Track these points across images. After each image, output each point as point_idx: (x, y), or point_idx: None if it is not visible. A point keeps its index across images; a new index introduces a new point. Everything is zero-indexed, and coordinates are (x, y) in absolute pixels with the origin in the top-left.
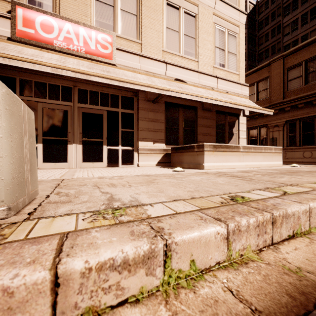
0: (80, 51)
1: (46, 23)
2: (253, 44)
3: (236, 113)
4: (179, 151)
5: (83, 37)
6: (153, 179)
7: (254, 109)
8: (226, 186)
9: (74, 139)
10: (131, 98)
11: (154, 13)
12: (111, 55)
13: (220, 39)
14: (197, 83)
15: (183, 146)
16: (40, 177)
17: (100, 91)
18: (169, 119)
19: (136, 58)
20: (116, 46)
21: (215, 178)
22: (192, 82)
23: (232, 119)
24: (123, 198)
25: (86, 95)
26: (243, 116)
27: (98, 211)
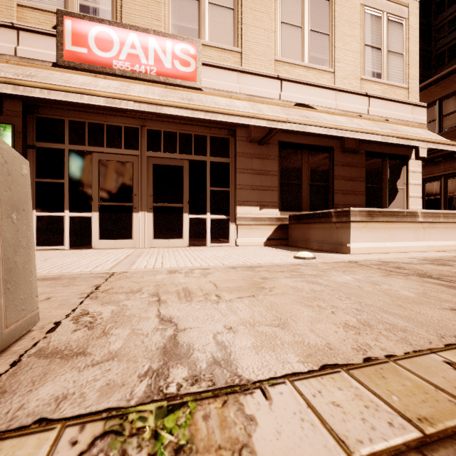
0: (149, 73)
1: (103, 36)
2: (425, 40)
3: (403, 154)
4: (304, 221)
5: (154, 52)
6: (262, 280)
7: (440, 145)
8: (430, 312)
9: (142, 205)
10: (225, 139)
11: (262, 2)
12: (195, 74)
13: (374, 31)
14: (333, 107)
15: (310, 213)
16: (81, 268)
17: (179, 131)
18: (285, 170)
19: (233, 75)
20: (203, 60)
21: (386, 281)
22: (324, 106)
23: (396, 166)
24: (197, 345)
25: (158, 138)
26: (415, 159)
27: (123, 411)
